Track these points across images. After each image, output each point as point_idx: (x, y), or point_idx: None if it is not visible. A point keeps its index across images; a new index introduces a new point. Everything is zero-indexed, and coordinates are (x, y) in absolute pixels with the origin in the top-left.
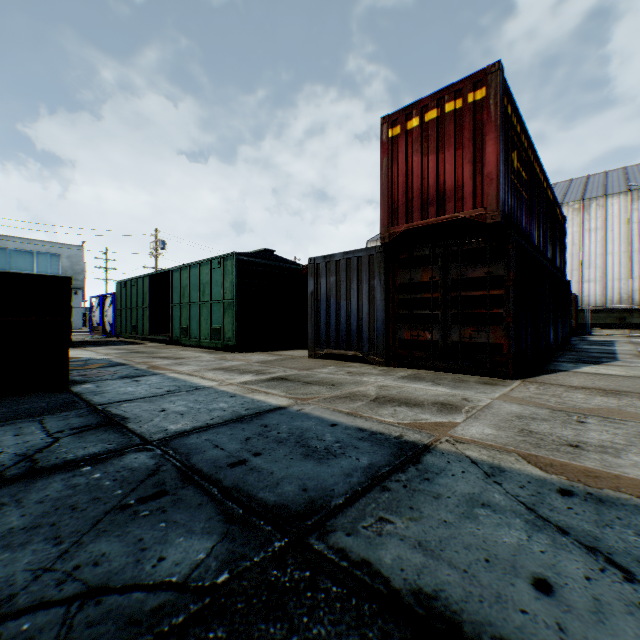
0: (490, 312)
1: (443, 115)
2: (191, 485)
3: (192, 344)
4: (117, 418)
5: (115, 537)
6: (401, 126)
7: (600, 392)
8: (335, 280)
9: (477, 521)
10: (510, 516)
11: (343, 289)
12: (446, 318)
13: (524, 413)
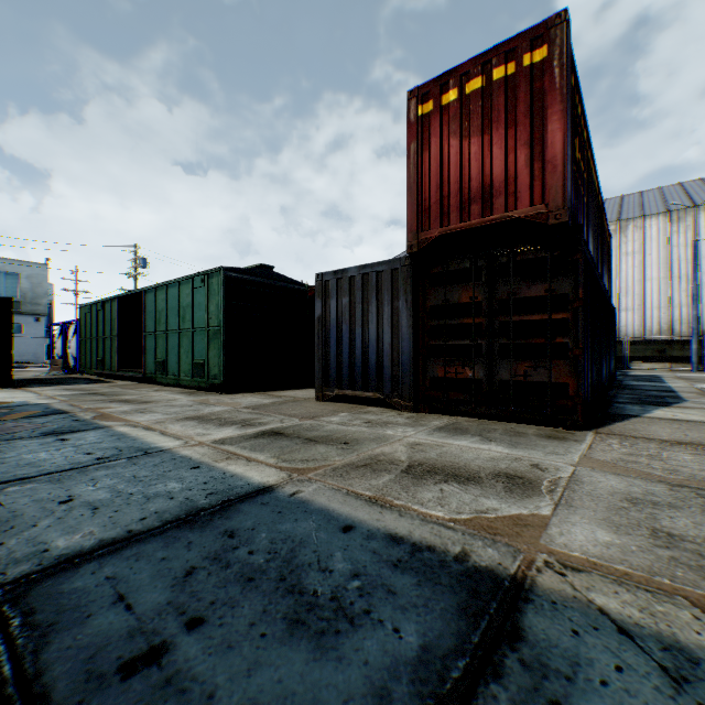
0: (551, 342)
1: (490, 84)
2: None
3: (170, 382)
4: None
5: None
6: (434, 101)
7: None
8: (348, 302)
9: None
10: None
11: (359, 313)
12: (492, 350)
13: (634, 492)
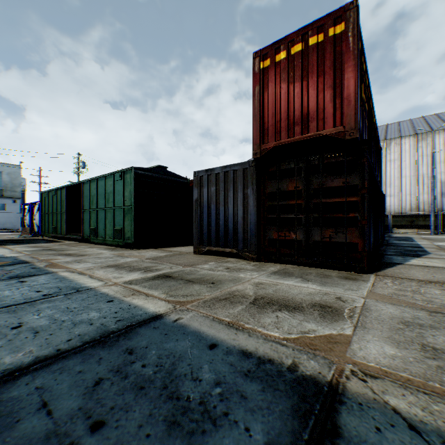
0: (347, 216)
1: (307, 48)
2: None
3: (99, 242)
4: None
5: None
6: (271, 59)
7: None
8: (215, 189)
9: None
10: None
11: (222, 197)
12: (308, 221)
13: (406, 317)
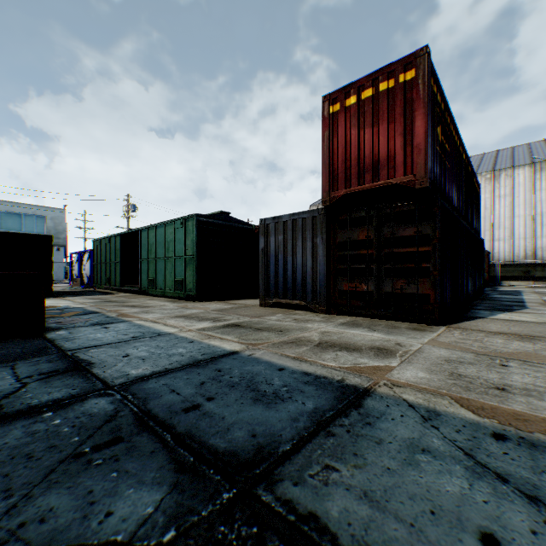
0: (419, 266)
1: (377, 93)
2: (146, 431)
3: (158, 294)
4: (84, 363)
5: (65, 489)
6: (340, 103)
7: (516, 337)
8: (283, 238)
9: (419, 468)
10: (450, 462)
11: (290, 246)
12: (380, 272)
13: (452, 357)
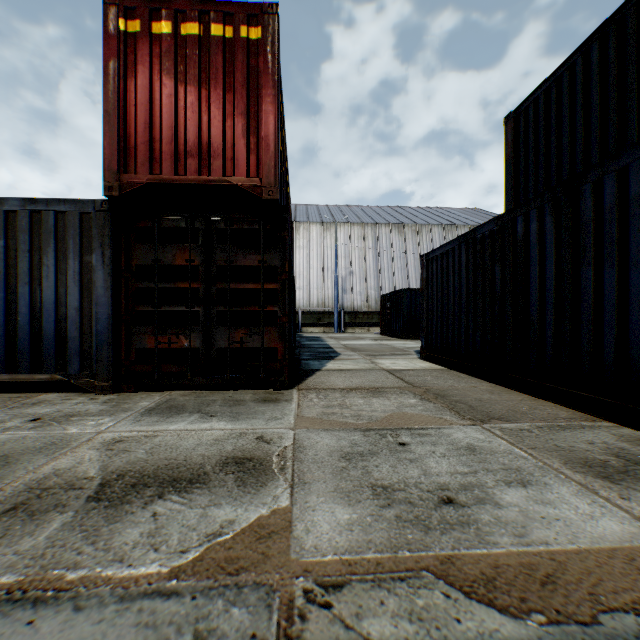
0: (265, 310)
1: (208, 38)
2: None
3: None
4: None
5: None
6: (143, 23)
7: (368, 392)
8: (5, 246)
9: None
10: None
11: (25, 264)
12: (210, 317)
13: (345, 446)
